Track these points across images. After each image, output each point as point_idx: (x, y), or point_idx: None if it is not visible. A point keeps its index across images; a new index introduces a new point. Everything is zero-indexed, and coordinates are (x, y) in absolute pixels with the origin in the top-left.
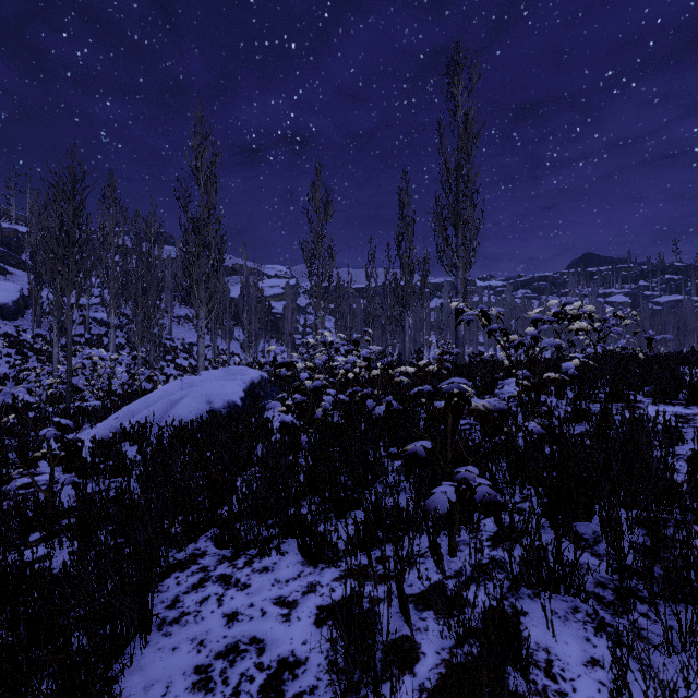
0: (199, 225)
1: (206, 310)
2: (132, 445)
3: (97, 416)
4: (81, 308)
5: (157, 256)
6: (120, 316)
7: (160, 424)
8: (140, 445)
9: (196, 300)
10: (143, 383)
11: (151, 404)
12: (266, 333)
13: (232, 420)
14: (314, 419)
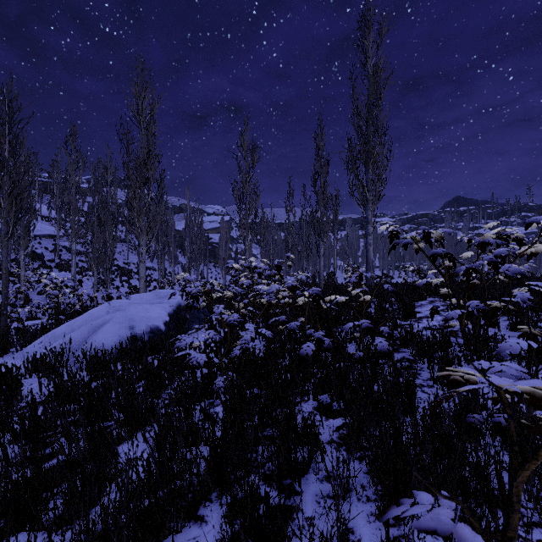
0: (140, 164)
1: (146, 238)
2: (42, 377)
3: (24, 339)
4: (54, 238)
5: (113, 195)
6: (87, 245)
7: (78, 352)
8: (41, 381)
9: (137, 229)
10: (99, 300)
11: (75, 328)
12: (205, 258)
13: (153, 346)
14: (231, 357)
